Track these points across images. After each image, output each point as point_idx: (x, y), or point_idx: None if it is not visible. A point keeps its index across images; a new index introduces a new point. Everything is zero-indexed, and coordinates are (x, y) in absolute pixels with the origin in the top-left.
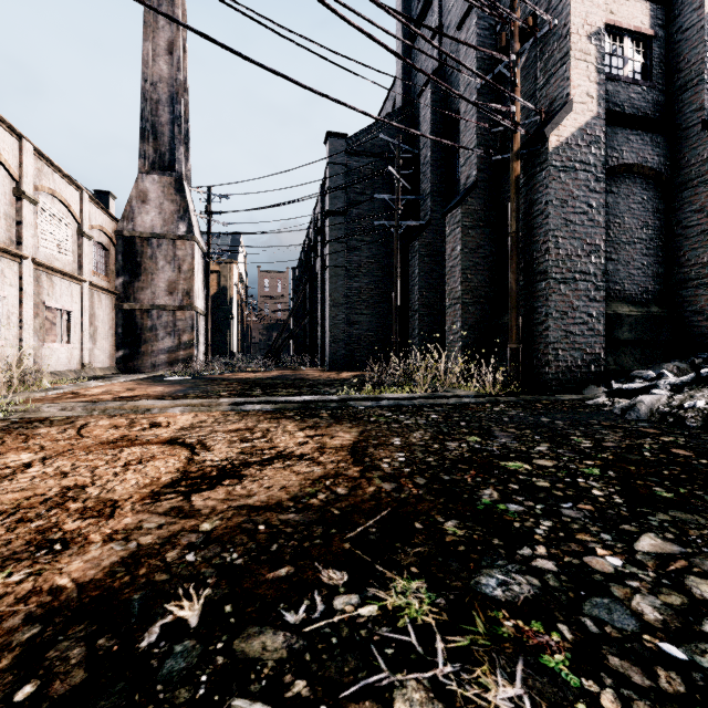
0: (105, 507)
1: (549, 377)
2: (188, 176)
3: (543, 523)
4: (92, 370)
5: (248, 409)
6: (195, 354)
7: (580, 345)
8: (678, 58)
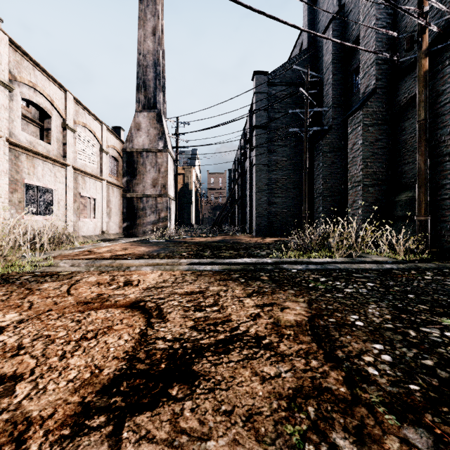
0: (8, 440)
1: None
2: (164, 112)
3: None
4: (108, 235)
5: (201, 269)
6: (168, 225)
7: None
8: None
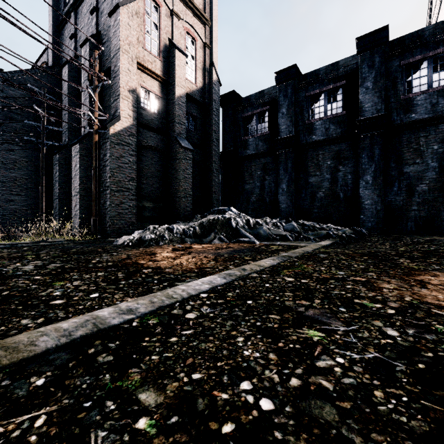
0: None
1: (110, 232)
2: None
3: (11, 263)
4: None
5: None
6: None
7: (125, 218)
8: (170, 109)
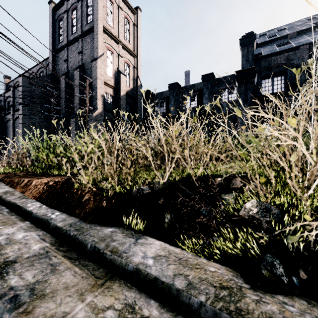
0: None
1: None
2: None
3: None
4: None
5: None
6: None
7: None
8: (118, 101)
